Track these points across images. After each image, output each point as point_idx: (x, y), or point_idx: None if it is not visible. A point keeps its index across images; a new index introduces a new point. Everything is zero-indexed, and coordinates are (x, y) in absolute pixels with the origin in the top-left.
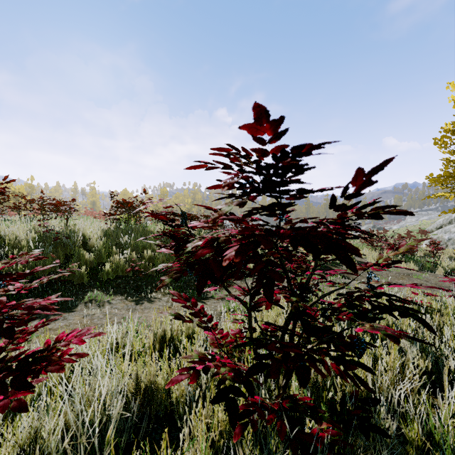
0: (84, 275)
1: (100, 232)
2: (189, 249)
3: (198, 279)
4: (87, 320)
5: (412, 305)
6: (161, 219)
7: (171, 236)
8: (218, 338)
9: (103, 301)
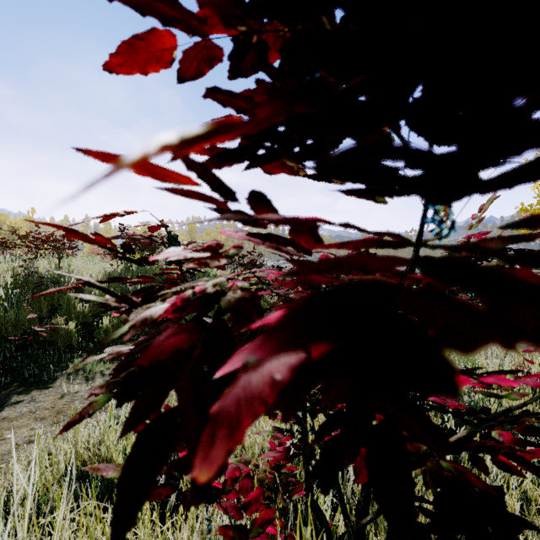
0: (73, 334)
1: (101, 276)
2: (121, 332)
3: (128, 456)
4: (65, 402)
5: (529, 379)
6: (101, 244)
7: (95, 286)
8: (238, 507)
9: (94, 372)
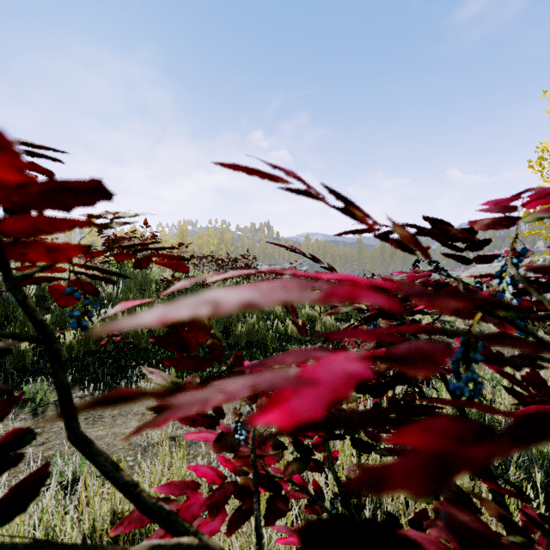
0: (26, 352)
1: None
2: None
3: None
4: None
5: None
6: None
7: None
8: None
9: (46, 402)
